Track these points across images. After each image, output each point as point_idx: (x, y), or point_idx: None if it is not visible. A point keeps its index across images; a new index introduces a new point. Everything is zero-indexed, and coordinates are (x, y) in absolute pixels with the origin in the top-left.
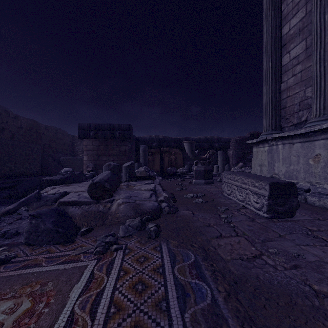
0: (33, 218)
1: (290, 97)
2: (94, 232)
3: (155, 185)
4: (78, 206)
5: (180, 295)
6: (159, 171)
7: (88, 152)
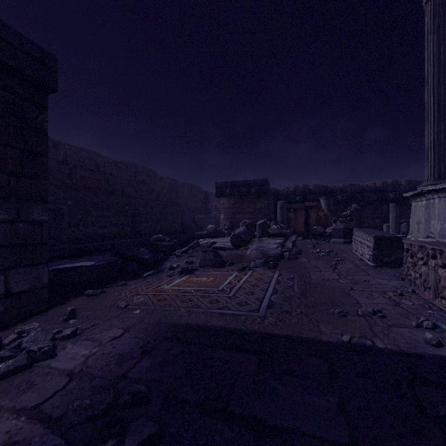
0: (203, 252)
1: None
2: (235, 265)
3: (283, 240)
4: (224, 250)
5: (277, 282)
6: (303, 232)
7: (225, 211)
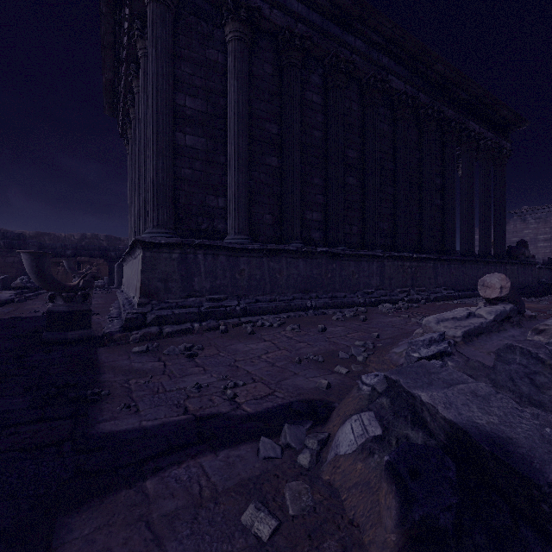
0: None
1: None
2: None
3: (21, 291)
4: None
5: None
6: None
7: None
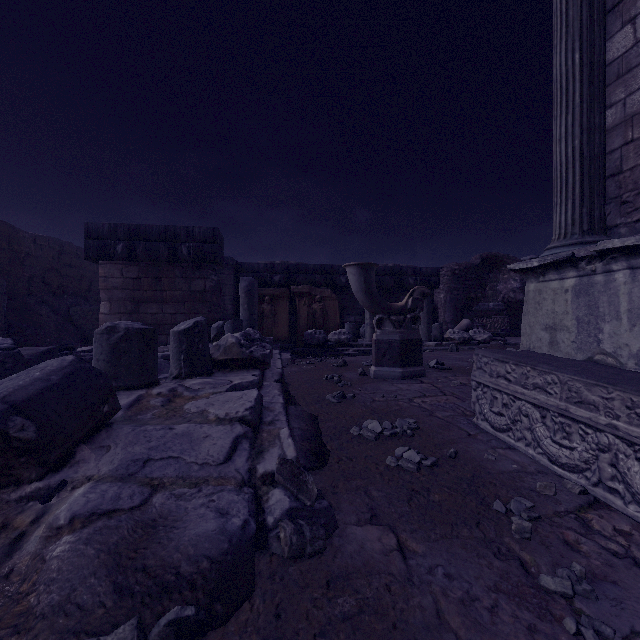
0: None
1: (638, 143)
2: None
3: (257, 395)
4: None
5: None
6: (287, 338)
7: (112, 295)
